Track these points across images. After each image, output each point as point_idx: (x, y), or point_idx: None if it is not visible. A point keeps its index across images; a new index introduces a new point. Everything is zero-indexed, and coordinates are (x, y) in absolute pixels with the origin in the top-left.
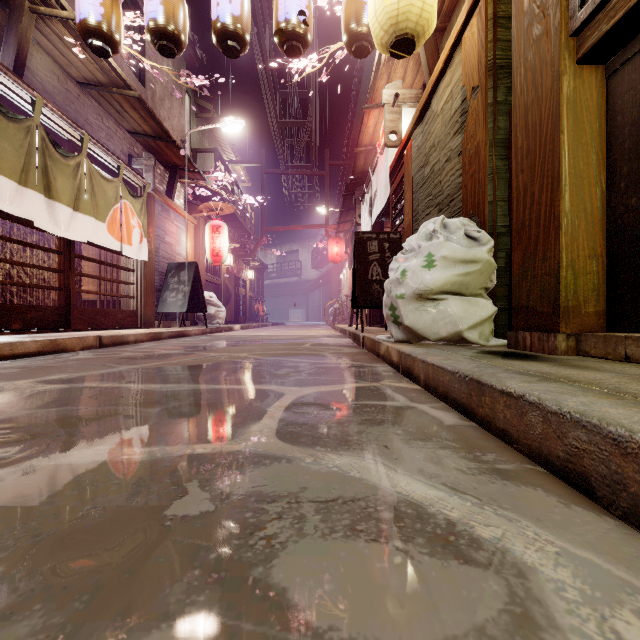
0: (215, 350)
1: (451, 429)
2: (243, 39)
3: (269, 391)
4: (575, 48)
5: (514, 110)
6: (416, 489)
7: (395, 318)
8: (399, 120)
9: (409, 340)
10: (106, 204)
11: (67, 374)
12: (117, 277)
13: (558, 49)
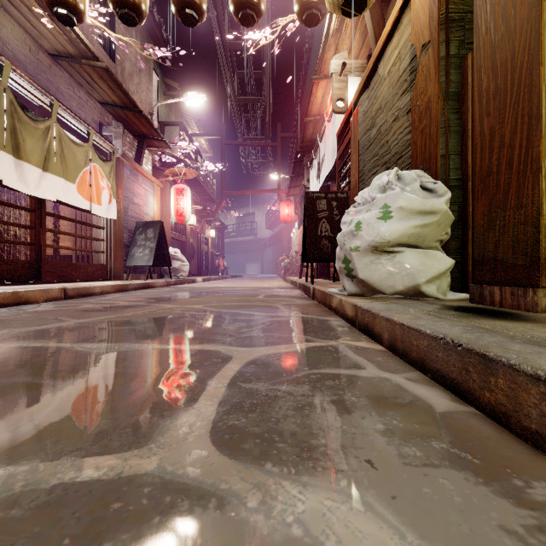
0: (173, 302)
1: (449, 421)
2: (200, 8)
3: (215, 353)
4: None
5: (477, 51)
6: None
7: (349, 271)
8: (346, 88)
9: (363, 293)
10: (76, 166)
11: (8, 330)
12: (91, 234)
13: None
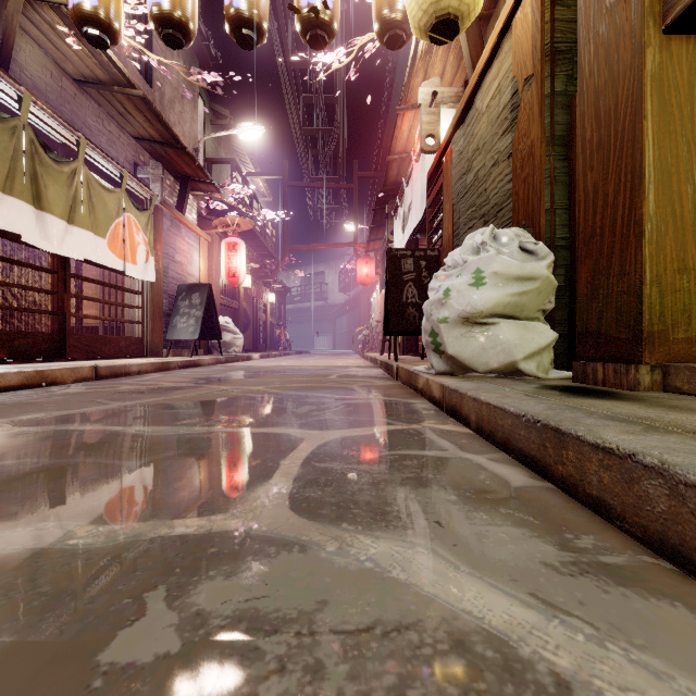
0: (228, 383)
1: (522, 493)
2: (260, 27)
3: (285, 436)
4: (661, 14)
5: (581, 96)
6: (493, 605)
7: (436, 346)
8: (437, 122)
9: (453, 372)
10: (106, 217)
11: (45, 413)
12: (122, 300)
13: (640, 15)
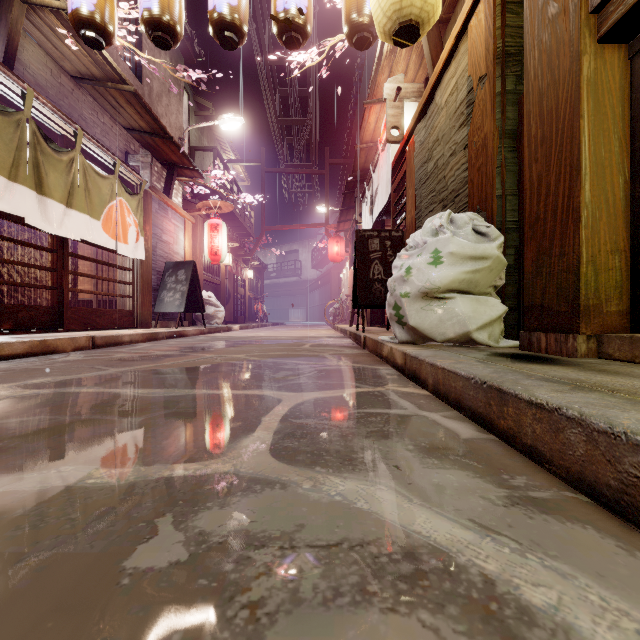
0: (211, 351)
1: (469, 444)
2: (241, 30)
3: (265, 397)
4: (596, 26)
5: (527, 96)
6: (438, 527)
7: (399, 318)
8: (401, 115)
9: (414, 341)
10: (101, 201)
11: (51, 377)
12: (114, 276)
13: (577, 27)
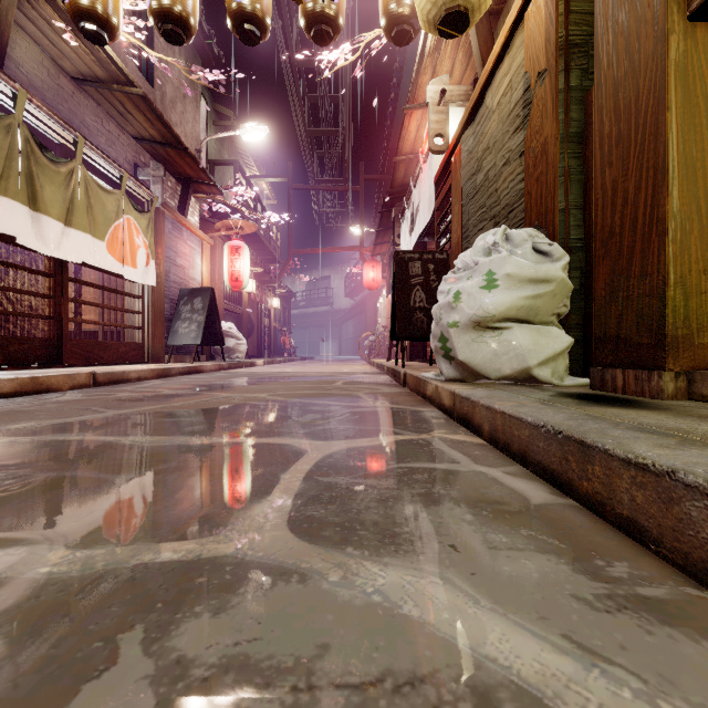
0: (229, 389)
1: (543, 512)
2: (263, 22)
3: (287, 447)
4: None
5: (598, 89)
6: (521, 650)
7: (446, 351)
8: (446, 121)
9: (463, 379)
10: (105, 219)
11: (36, 422)
12: (122, 305)
13: (663, 1)
